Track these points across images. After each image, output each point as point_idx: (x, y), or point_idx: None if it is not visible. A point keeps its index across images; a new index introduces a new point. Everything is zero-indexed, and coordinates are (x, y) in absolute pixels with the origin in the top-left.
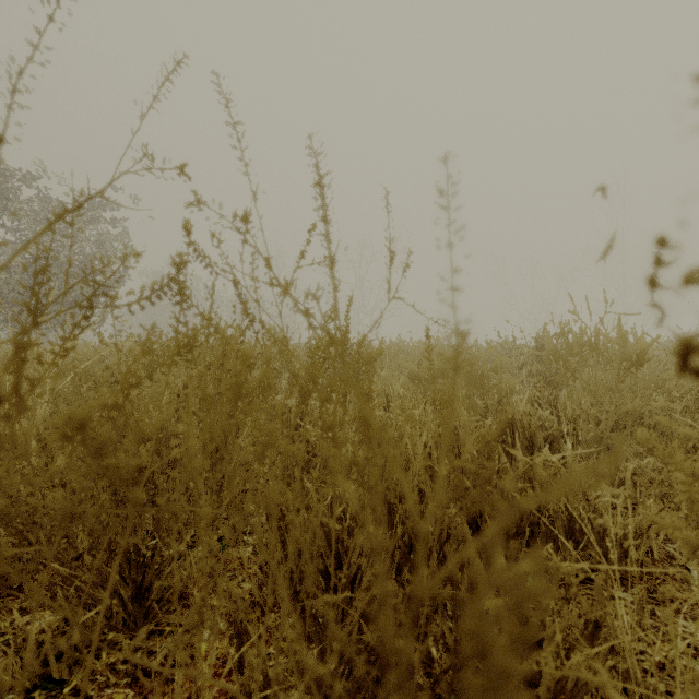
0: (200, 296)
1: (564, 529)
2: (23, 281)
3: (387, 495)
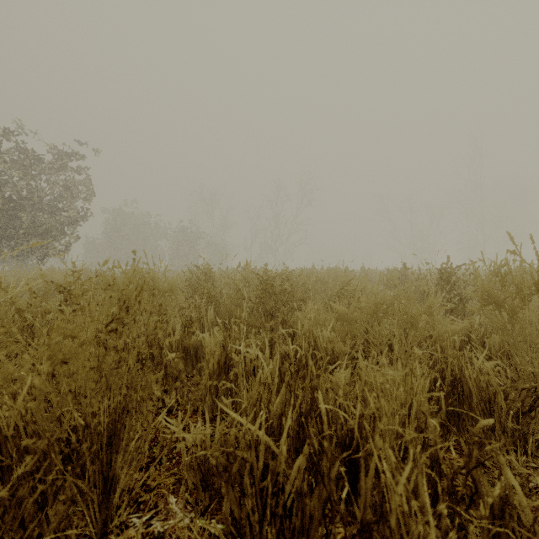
0: (151, 228)
1: None
2: (2, 216)
3: None
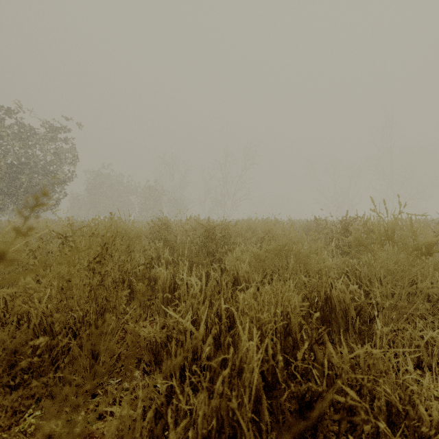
0: (123, 186)
1: (385, 421)
2: (5, 178)
3: (221, 435)
